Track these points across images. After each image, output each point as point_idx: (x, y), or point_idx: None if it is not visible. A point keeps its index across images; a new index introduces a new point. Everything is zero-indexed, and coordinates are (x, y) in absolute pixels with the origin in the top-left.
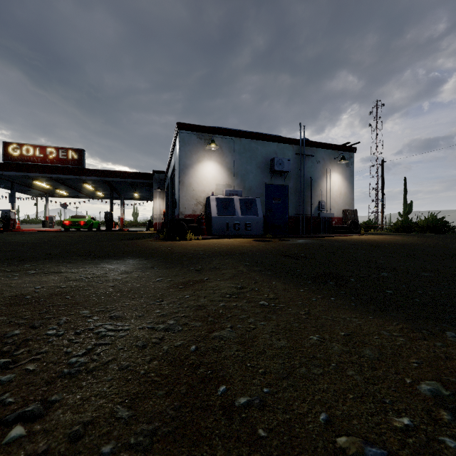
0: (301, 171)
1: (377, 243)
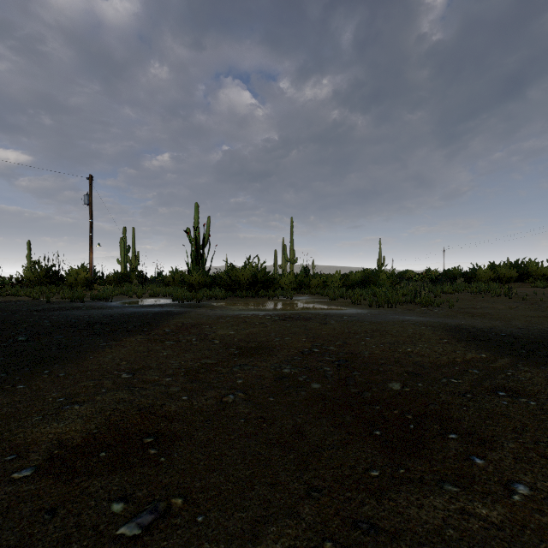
0: None
1: None
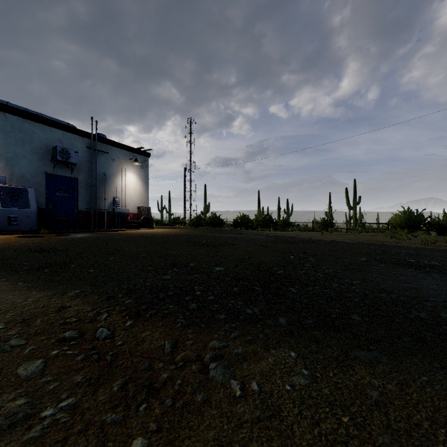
0: (94, 165)
1: (154, 235)
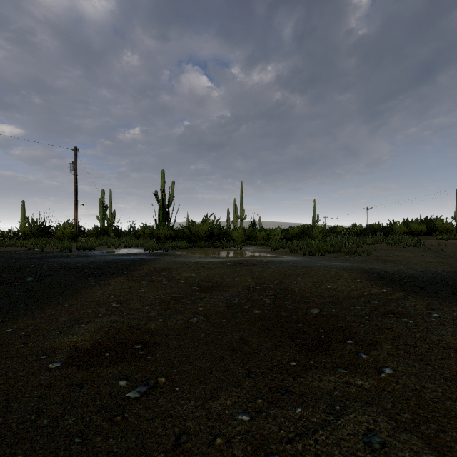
0: None
1: None
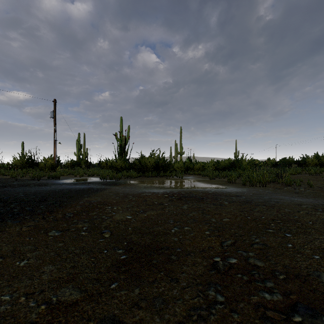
0: None
1: None
